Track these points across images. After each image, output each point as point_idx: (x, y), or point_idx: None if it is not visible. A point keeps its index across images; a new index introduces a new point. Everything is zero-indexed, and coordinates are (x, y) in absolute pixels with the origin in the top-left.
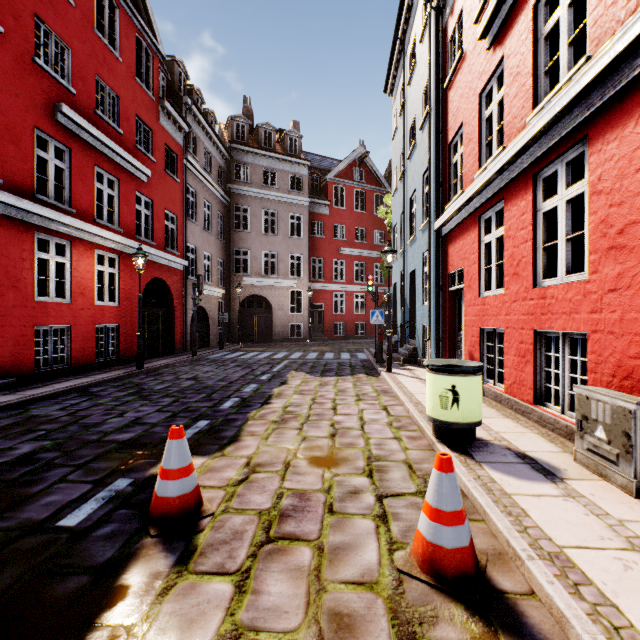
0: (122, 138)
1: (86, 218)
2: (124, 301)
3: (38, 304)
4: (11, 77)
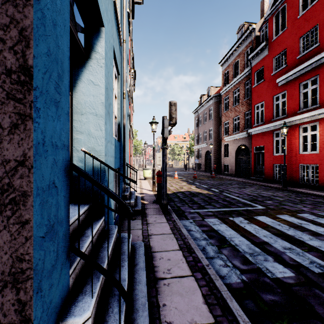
0: (321, 45)
1: (293, 114)
2: (323, 149)
3: (274, 156)
4: (267, 89)
